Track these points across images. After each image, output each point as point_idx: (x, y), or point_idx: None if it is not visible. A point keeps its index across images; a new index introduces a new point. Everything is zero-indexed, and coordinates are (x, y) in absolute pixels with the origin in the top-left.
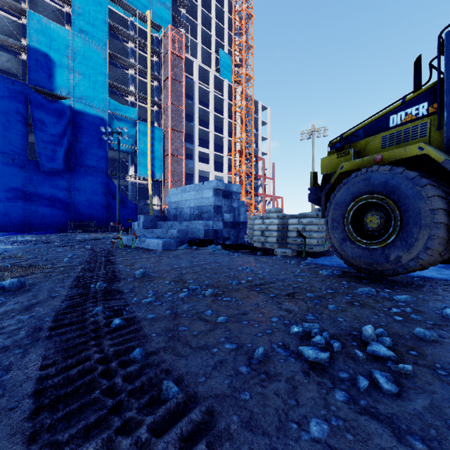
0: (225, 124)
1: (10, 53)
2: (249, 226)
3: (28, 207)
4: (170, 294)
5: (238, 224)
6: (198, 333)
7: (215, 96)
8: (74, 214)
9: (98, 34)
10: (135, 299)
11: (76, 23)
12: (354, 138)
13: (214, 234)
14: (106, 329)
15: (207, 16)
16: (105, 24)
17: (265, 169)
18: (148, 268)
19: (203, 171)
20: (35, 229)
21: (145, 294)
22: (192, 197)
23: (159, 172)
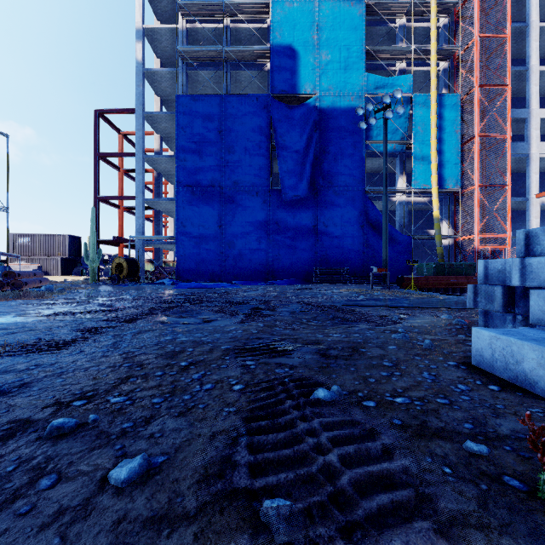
0: None
1: (256, 69)
2: None
3: (271, 250)
4: None
5: None
6: None
7: None
8: (320, 257)
9: None
10: None
11: None
12: None
13: None
14: None
15: None
16: None
17: None
18: None
19: None
20: (278, 278)
21: None
22: None
23: (452, 176)
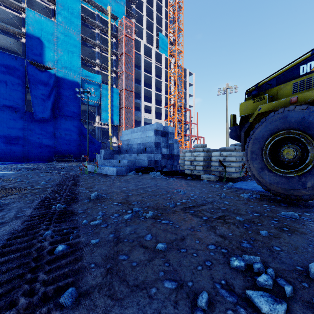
0: (163, 85)
1: (14, 38)
2: (181, 157)
3: (26, 144)
4: (116, 216)
5: (172, 156)
6: (137, 264)
7: (156, 66)
8: (57, 149)
9: (74, 23)
10: (84, 221)
11: (59, 16)
12: (267, 86)
13: (154, 163)
14: (48, 257)
15: (150, 10)
16: (79, 17)
17: (191, 117)
18: (103, 190)
19: (147, 119)
20: (31, 160)
21: (95, 215)
22: (138, 136)
23: (116, 120)
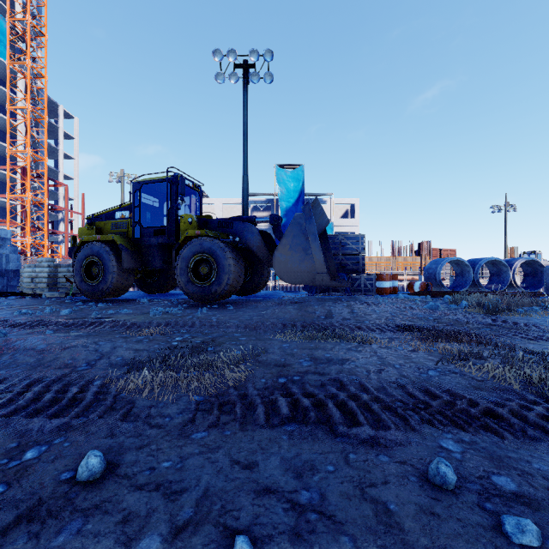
0: None
1: None
2: (22, 274)
3: None
4: None
5: (7, 272)
6: None
7: None
8: None
9: None
10: None
11: None
12: (100, 218)
13: None
14: None
15: None
16: None
17: (71, 198)
18: None
19: None
20: None
21: None
22: None
23: None
